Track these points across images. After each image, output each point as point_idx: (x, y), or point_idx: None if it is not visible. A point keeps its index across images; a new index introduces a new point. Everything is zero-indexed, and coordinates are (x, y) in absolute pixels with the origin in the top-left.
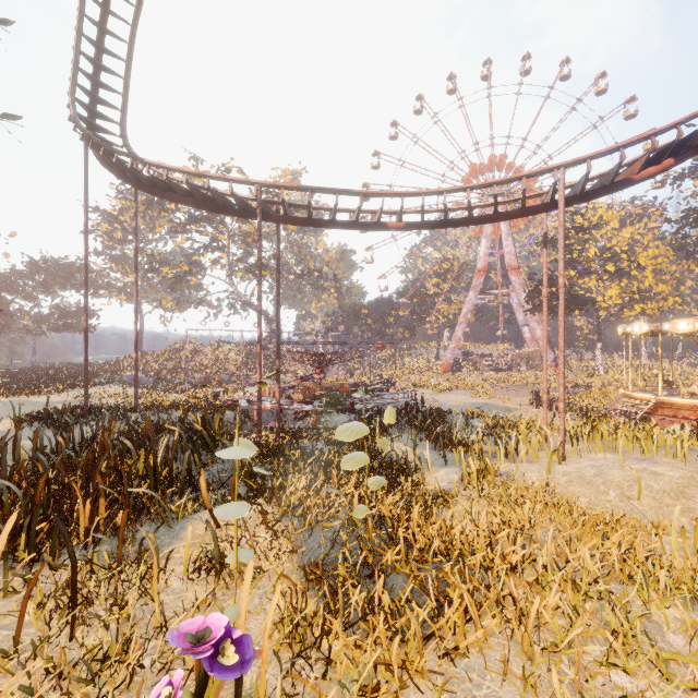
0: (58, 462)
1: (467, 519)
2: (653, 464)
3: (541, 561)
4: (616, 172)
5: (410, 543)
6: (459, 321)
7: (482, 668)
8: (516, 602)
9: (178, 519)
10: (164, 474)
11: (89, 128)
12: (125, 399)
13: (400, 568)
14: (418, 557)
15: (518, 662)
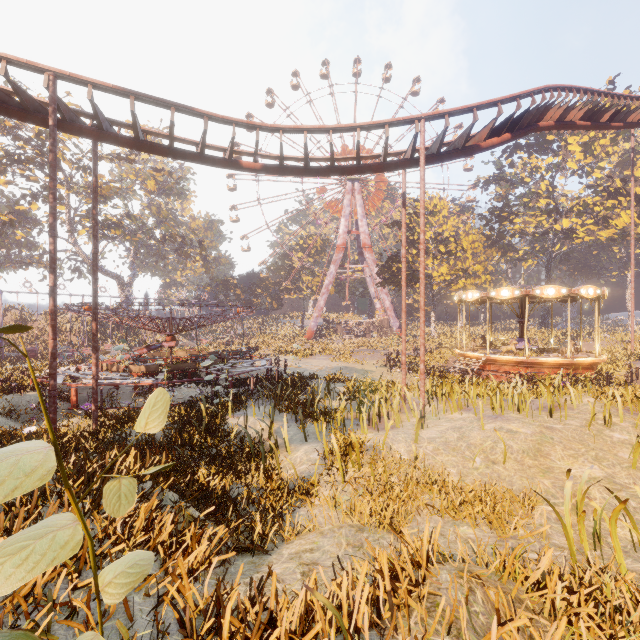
0: None
1: None
2: (506, 421)
3: None
4: (468, 135)
5: None
6: (322, 292)
7: None
8: None
9: None
10: None
11: None
12: None
13: None
14: None
15: None
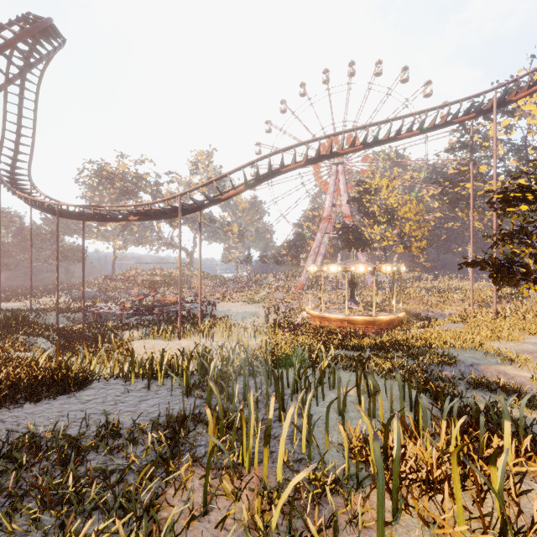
0: None
1: None
2: (189, 341)
3: None
4: (207, 197)
5: None
6: (310, 254)
7: None
8: None
9: None
10: None
11: (11, 168)
12: (51, 305)
13: None
14: None
15: None
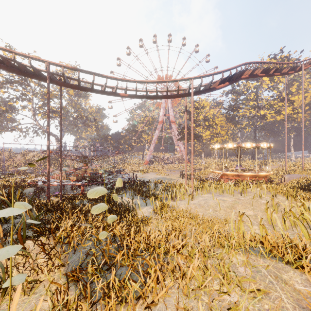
0: None
1: (157, 230)
2: (223, 196)
3: (190, 245)
4: (211, 84)
5: (129, 247)
6: (152, 143)
7: (166, 309)
8: (180, 268)
9: None
10: None
11: None
12: None
13: (124, 262)
14: (133, 254)
15: (183, 300)
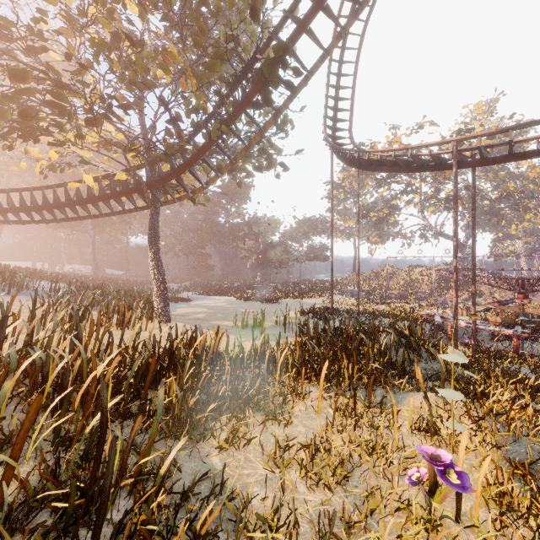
0: (327, 340)
1: None
2: None
3: None
4: None
5: None
6: None
7: None
8: None
9: (399, 392)
10: (385, 361)
11: (332, 140)
12: (349, 306)
13: None
14: None
15: None
